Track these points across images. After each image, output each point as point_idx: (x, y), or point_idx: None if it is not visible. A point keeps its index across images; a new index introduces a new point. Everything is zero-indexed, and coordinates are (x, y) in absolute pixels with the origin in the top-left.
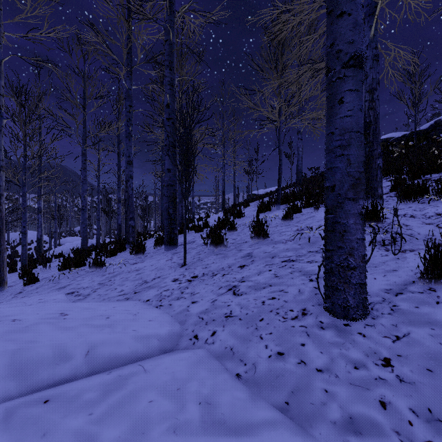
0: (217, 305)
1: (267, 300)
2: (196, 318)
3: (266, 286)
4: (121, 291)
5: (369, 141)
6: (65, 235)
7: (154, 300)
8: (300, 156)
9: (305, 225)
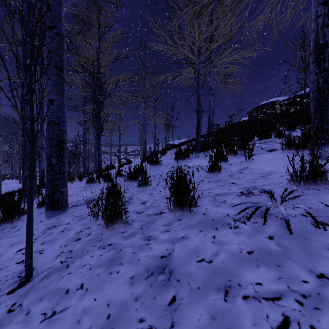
0: None
1: None
2: None
3: None
4: None
5: (325, 68)
6: (10, 177)
7: None
8: (211, 109)
9: (260, 187)
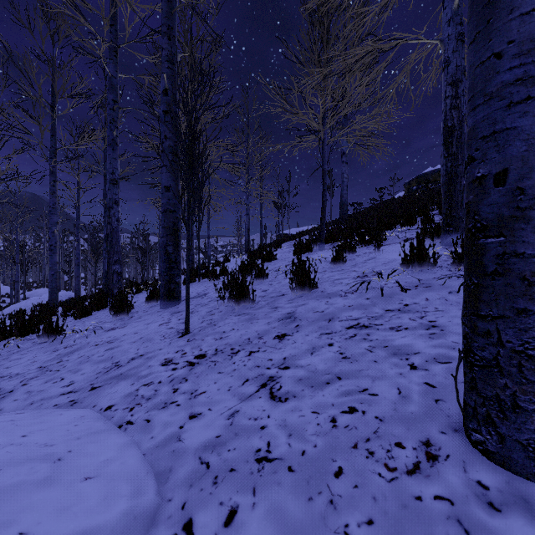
0: (240, 426)
1: (341, 416)
2: (194, 464)
3: (332, 378)
4: (70, 383)
5: (452, 152)
6: (38, 285)
7: (120, 407)
8: (344, 184)
9: (371, 269)
